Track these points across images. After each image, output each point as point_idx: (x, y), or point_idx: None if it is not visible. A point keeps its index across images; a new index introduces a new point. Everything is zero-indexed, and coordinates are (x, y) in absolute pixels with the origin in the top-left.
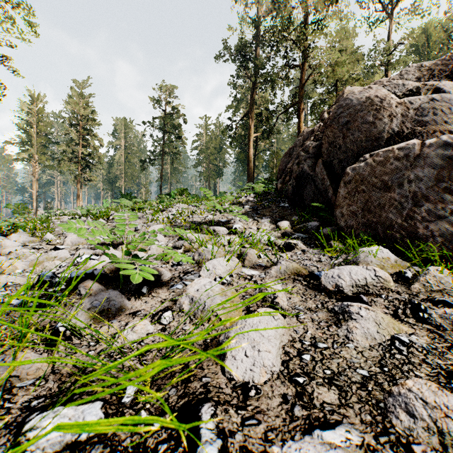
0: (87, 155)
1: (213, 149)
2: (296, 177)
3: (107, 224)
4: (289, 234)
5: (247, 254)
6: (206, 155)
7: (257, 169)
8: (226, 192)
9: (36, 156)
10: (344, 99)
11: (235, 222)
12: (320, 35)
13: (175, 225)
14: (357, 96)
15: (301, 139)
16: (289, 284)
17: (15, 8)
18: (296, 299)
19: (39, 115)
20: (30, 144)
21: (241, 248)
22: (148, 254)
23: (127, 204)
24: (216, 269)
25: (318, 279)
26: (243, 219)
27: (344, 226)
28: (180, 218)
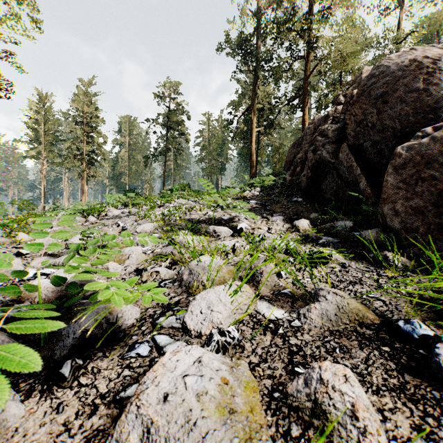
0: (92, 152)
1: (215, 145)
2: (312, 166)
3: (94, 222)
4: (313, 238)
5: (262, 274)
6: (208, 151)
7: (260, 164)
8: (228, 187)
9: (44, 153)
10: (376, 67)
11: (240, 220)
12: (326, 24)
13: (169, 223)
14: (395, 61)
15: (312, 126)
16: (353, 350)
17: (18, 4)
18: (401, 422)
19: (46, 114)
20: (38, 141)
21: (249, 258)
22: (124, 265)
23: (124, 200)
24: (214, 311)
25: (413, 341)
26: (250, 216)
27: (398, 228)
28: (177, 215)
